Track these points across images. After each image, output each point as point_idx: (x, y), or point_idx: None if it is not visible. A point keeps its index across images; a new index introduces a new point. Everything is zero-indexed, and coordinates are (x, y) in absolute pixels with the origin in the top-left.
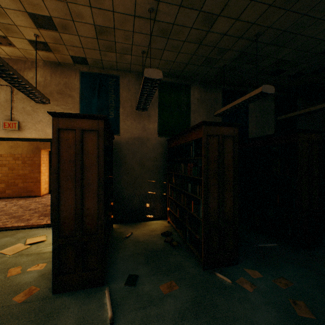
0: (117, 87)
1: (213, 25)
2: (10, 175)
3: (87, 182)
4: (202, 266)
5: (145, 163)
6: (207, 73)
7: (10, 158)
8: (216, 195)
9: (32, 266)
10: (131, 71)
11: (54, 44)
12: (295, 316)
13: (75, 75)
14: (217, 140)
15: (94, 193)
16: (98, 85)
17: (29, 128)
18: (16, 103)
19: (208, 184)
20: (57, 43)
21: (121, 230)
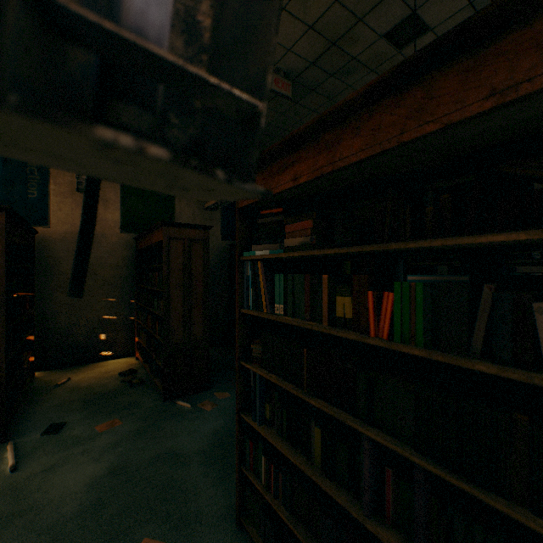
0: None
1: None
2: None
3: None
4: (162, 398)
5: (99, 272)
6: None
7: None
8: (182, 311)
9: None
10: None
11: None
12: None
13: None
14: (183, 244)
15: None
16: None
17: None
18: None
19: (171, 297)
20: None
21: (50, 378)
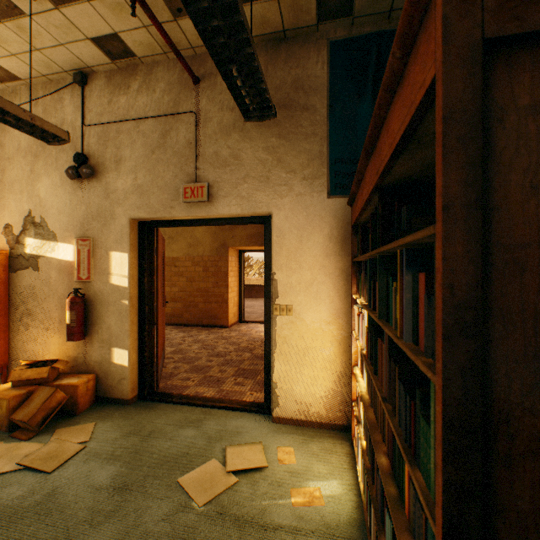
0: None
1: None
2: (189, 290)
3: None
4: None
5: None
6: None
7: (189, 263)
8: None
9: None
10: None
11: None
12: None
13: (316, 54)
14: None
15: None
16: (372, 64)
17: (224, 194)
18: (203, 145)
19: None
20: None
21: None
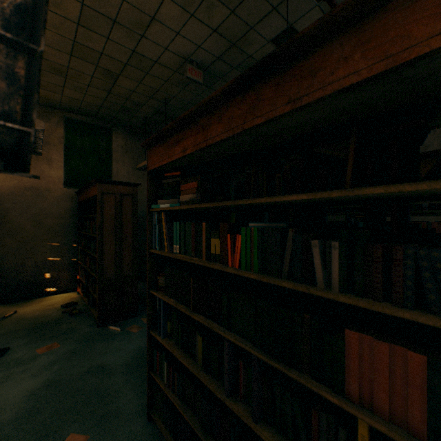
0: None
1: (117, 80)
2: None
3: None
4: (97, 324)
5: (44, 221)
6: (131, 121)
7: None
8: (114, 252)
9: None
10: None
11: None
12: None
13: None
14: (115, 198)
15: None
16: None
17: None
18: None
19: (105, 241)
20: None
21: None
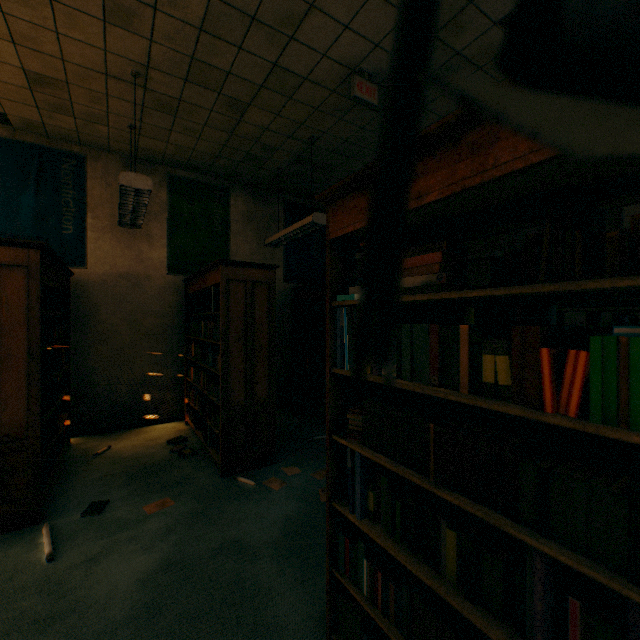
0: (81, 177)
1: (244, 114)
2: None
3: (5, 352)
4: (220, 473)
5: (142, 321)
6: (256, 175)
7: None
8: (243, 367)
9: None
10: (113, 151)
11: None
12: (317, 502)
13: None
14: (244, 287)
15: (21, 371)
16: (36, 168)
17: None
18: None
19: (231, 351)
20: None
21: (87, 446)
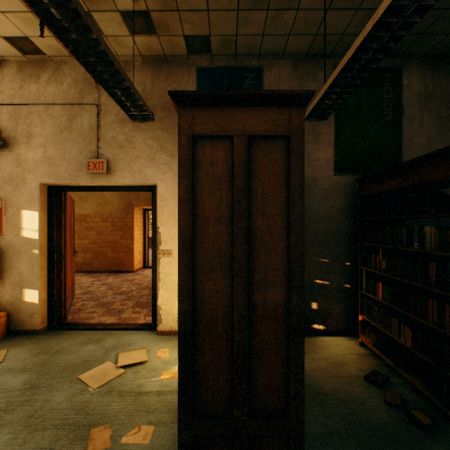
0: (258, 88)
1: None
2: (98, 242)
3: (258, 275)
4: None
5: (309, 225)
6: None
7: (98, 219)
8: None
9: (129, 431)
10: (285, 55)
11: (160, 13)
12: None
13: (188, 75)
14: None
15: (277, 305)
16: (225, 88)
17: (121, 169)
18: (104, 130)
19: None
20: (165, 9)
21: None
